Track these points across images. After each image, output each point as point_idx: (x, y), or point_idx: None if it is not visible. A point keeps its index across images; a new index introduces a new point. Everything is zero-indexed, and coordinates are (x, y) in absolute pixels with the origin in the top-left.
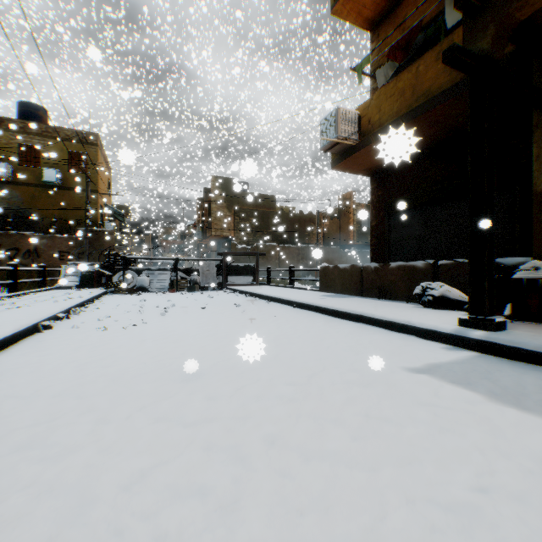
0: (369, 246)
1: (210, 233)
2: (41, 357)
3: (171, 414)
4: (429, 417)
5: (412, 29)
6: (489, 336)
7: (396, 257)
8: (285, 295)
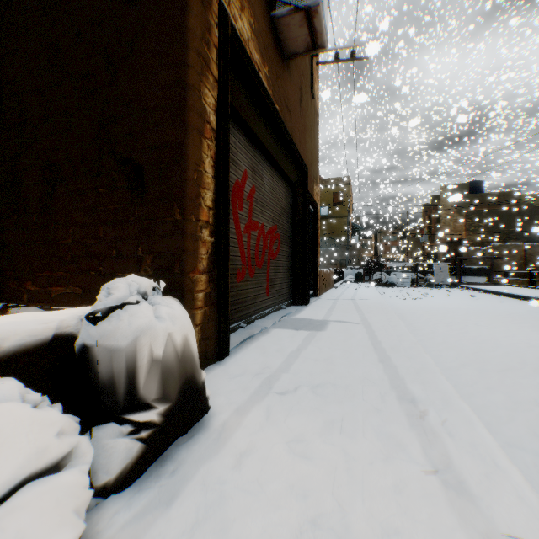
0: None
1: (437, 237)
2: (396, 302)
3: (455, 312)
4: None
5: None
6: None
7: None
8: (516, 292)
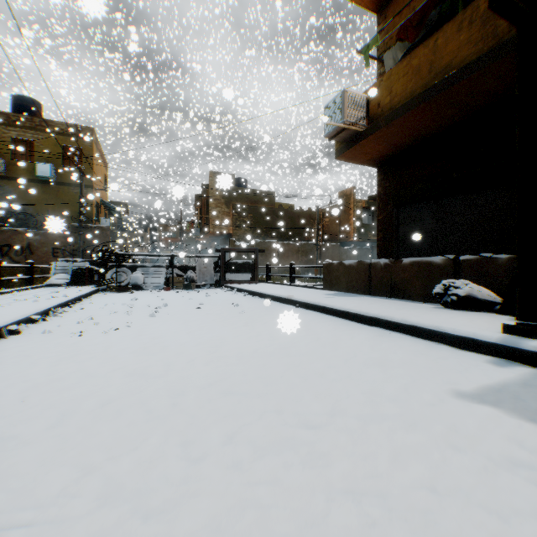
0: (369, 242)
1: (208, 229)
2: None
3: (129, 486)
4: (535, 493)
5: (426, 3)
6: None
7: (406, 252)
8: (287, 293)
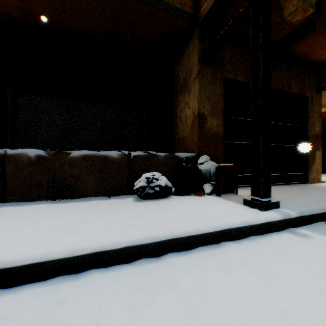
0: None
1: None
2: None
3: None
4: None
5: None
6: (298, 212)
7: (28, 144)
8: None
